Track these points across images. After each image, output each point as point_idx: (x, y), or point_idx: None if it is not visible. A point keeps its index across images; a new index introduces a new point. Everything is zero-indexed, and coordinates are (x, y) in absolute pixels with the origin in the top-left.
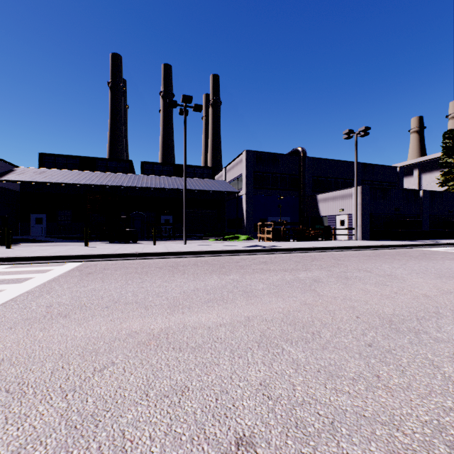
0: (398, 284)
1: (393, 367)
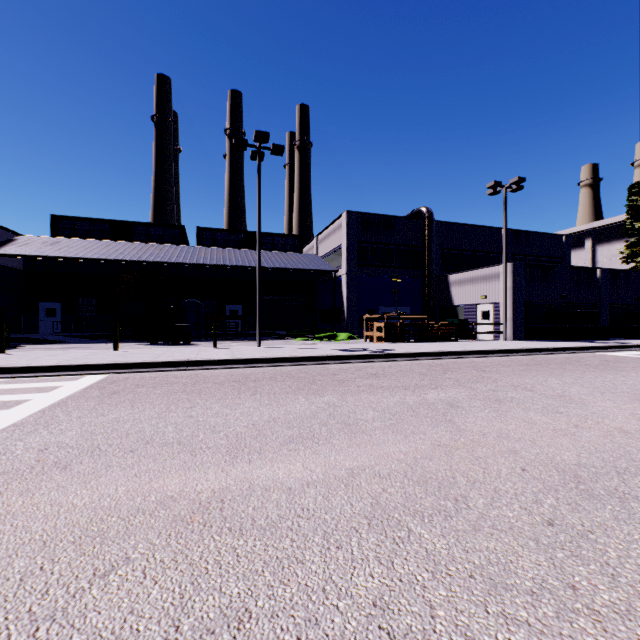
0: (577, 411)
1: (595, 567)
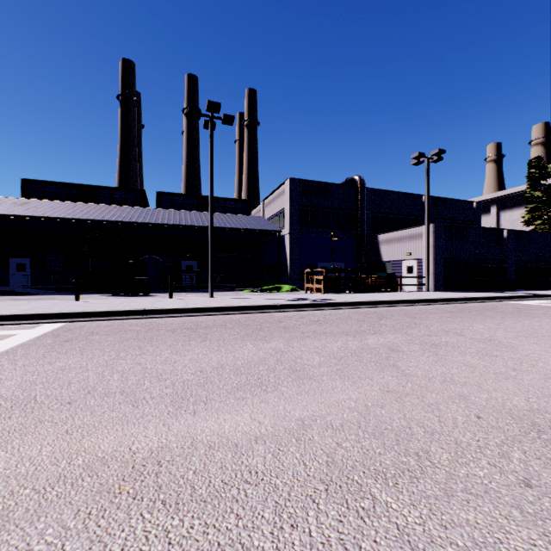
0: (510, 355)
1: None
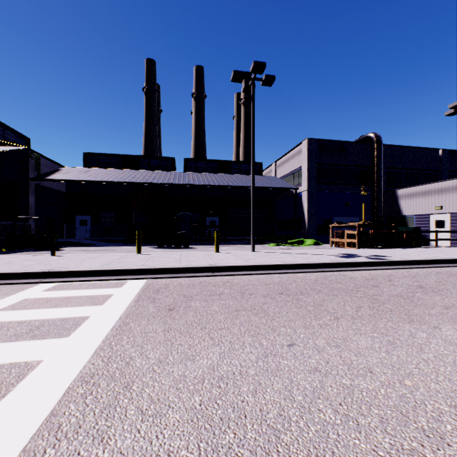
0: None
1: None
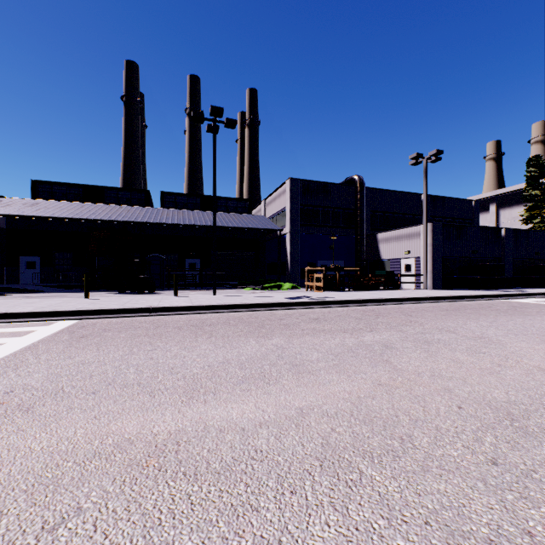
0: (497, 352)
1: None
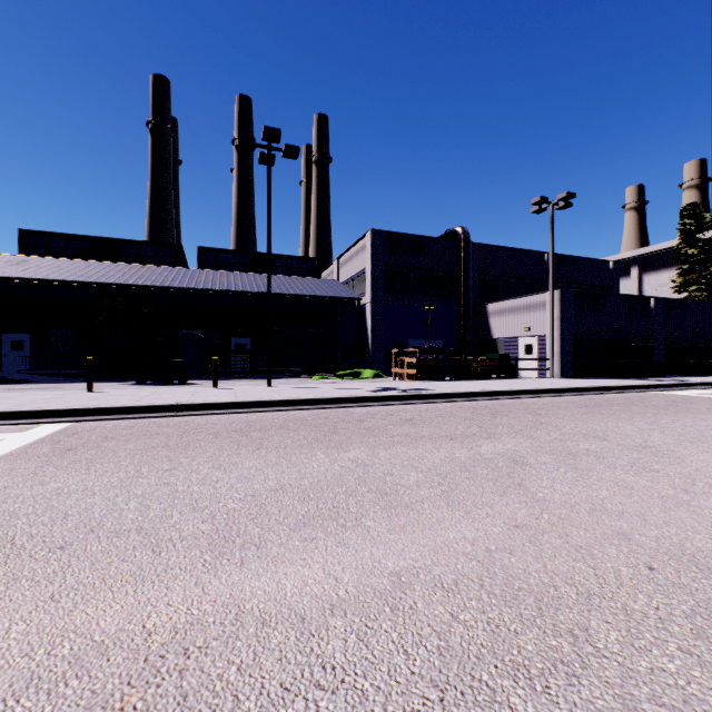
0: (676, 469)
1: None
